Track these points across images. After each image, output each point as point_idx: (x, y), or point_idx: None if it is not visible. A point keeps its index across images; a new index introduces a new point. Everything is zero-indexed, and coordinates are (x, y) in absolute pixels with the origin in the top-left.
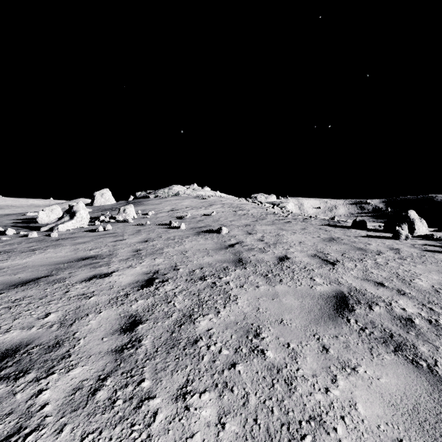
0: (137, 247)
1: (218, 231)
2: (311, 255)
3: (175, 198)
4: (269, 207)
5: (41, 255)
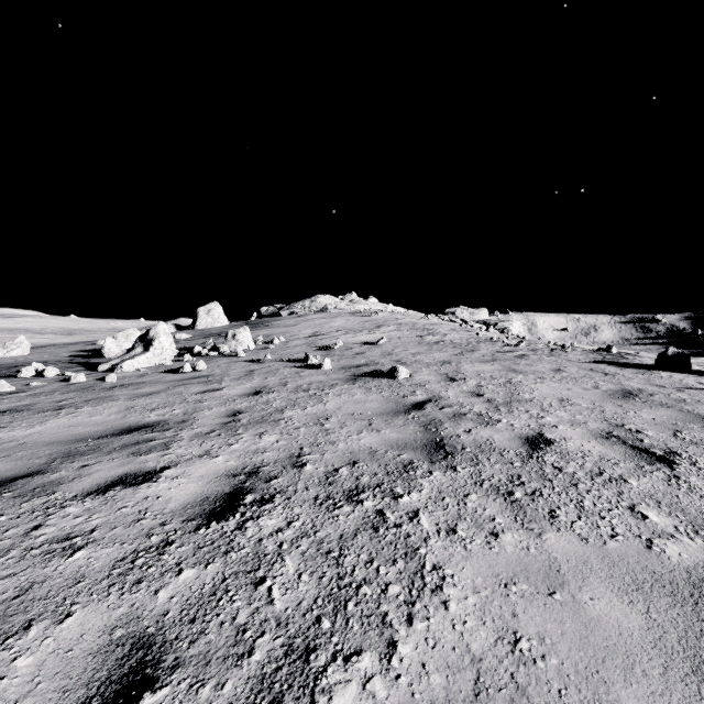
0: (237, 406)
1: (391, 375)
2: (600, 435)
3: (321, 316)
4: (481, 329)
5: (64, 420)
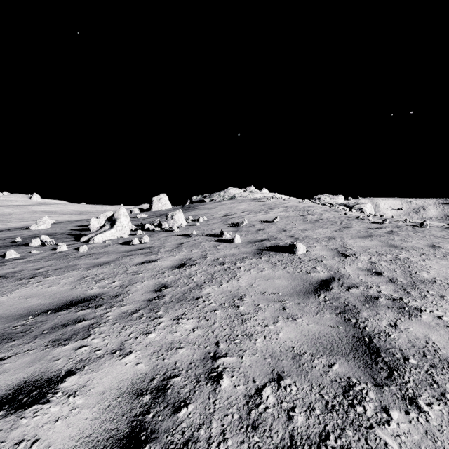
0: (164, 279)
1: (290, 249)
2: None
3: (231, 201)
4: (346, 210)
5: (28, 290)
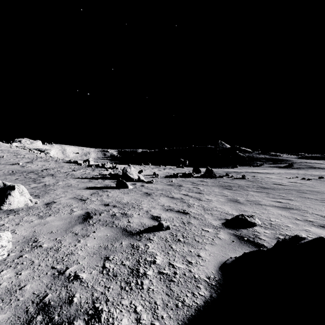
0: None
1: (17, 164)
2: (52, 168)
3: None
4: (38, 153)
5: None
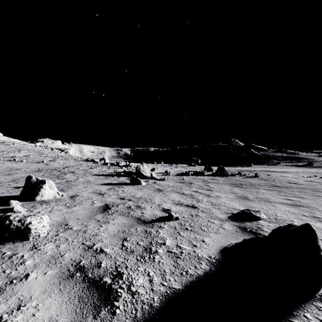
0: (18, 166)
1: (42, 162)
2: (72, 166)
3: None
4: (59, 152)
5: None
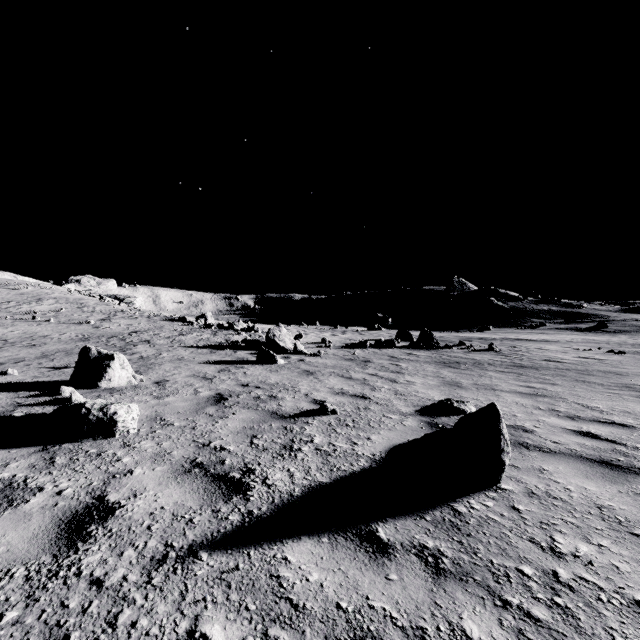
0: (44, 330)
1: (87, 323)
2: (146, 330)
3: None
4: (115, 304)
5: None
